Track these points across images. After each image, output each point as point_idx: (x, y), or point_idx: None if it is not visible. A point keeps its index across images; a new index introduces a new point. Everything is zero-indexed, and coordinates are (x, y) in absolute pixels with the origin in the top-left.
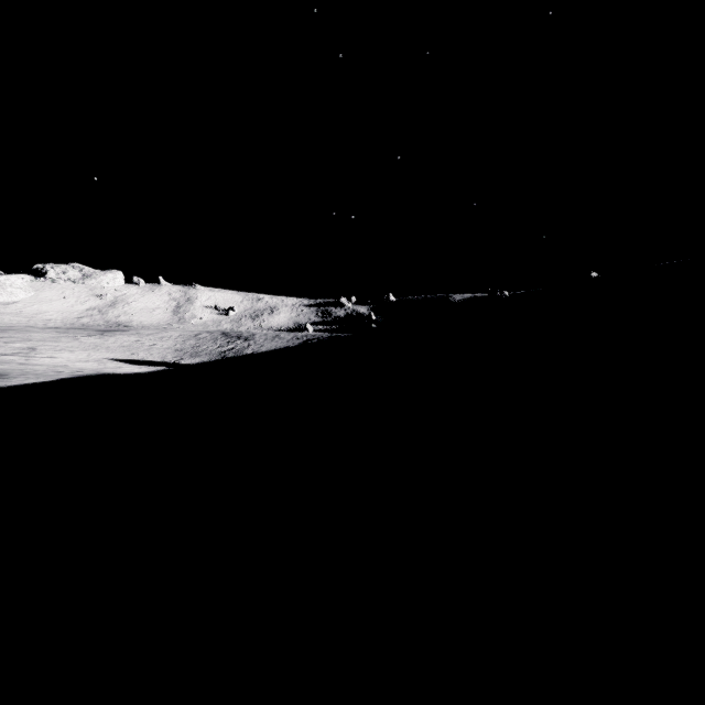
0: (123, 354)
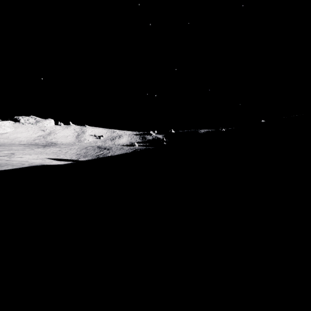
0: (53, 156)
